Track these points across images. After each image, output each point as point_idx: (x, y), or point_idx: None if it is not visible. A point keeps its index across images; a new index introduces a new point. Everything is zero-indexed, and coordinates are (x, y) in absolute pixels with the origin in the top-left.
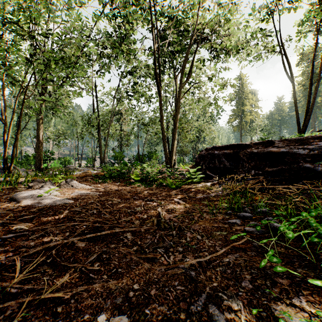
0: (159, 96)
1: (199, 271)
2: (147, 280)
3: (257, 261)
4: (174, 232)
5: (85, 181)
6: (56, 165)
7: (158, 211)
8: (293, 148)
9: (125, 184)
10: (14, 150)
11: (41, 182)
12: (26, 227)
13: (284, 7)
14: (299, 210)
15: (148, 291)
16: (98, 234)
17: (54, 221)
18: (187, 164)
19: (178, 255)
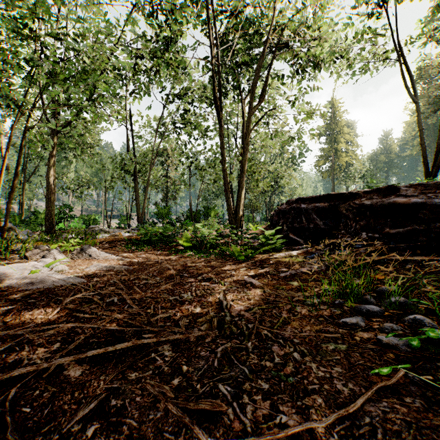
0: (220, 127)
1: None
2: None
3: (437, 428)
4: (249, 344)
5: (112, 248)
6: (77, 225)
7: (219, 298)
8: (433, 196)
9: (170, 253)
10: (10, 203)
11: (43, 250)
12: None
13: None
14: None
15: None
16: (110, 350)
17: (43, 317)
18: (259, 224)
19: (262, 404)
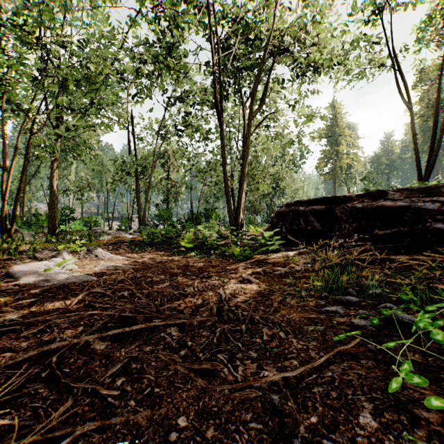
0: (221, 131)
1: (286, 395)
2: (200, 410)
3: (379, 377)
4: (243, 327)
5: (116, 249)
6: (78, 227)
7: (219, 292)
8: (416, 200)
9: (172, 253)
10: (17, 205)
11: (52, 251)
12: (20, 318)
13: (397, 3)
14: (433, 293)
15: (202, 431)
16: (127, 330)
17: (64, 308)
18: (259, 226)
19: (250, 365)
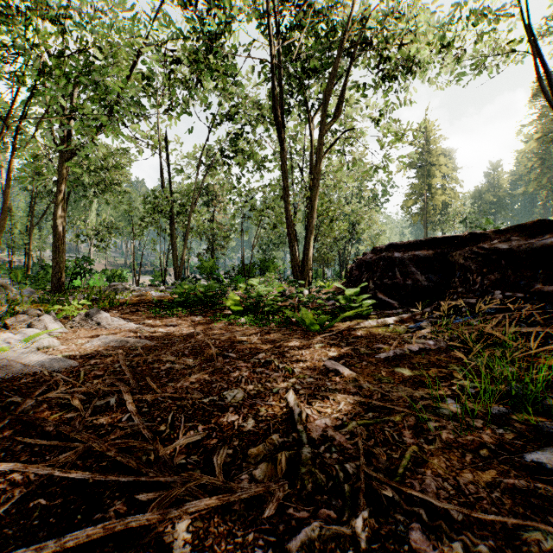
0: (282, 150)
1: None
2: None
3: None
4: (359, 527)
5: (134, 312)
6: (98, 282)
7: (286, 401)
8: None
9: (212, 319)
10: None
11: (33, 316)
12: None
13: None
14: None
15: None
16: (47, 551)
17: None
18: (331, 282)
19: None
